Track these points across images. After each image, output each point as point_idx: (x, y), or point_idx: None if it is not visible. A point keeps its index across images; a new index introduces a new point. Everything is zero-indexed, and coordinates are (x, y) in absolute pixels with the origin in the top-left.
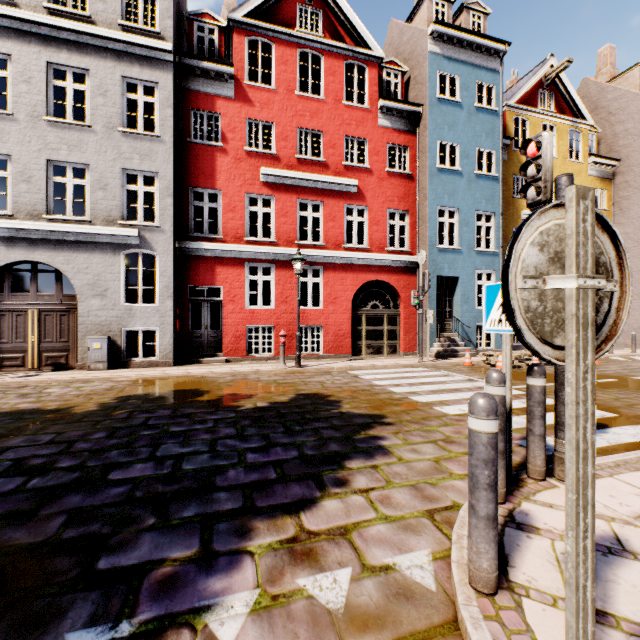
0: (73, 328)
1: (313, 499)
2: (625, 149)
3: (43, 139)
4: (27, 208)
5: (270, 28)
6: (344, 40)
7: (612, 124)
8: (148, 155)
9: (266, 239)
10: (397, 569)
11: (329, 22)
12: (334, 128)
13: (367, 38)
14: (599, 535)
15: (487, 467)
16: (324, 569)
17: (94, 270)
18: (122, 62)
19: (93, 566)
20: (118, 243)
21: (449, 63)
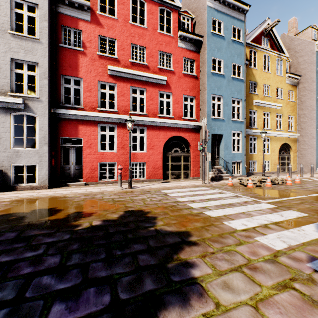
0: None
1: None
2: (304, 70)
3: None
4: None
5: None
6: None
7: (297, 57)
8: (30, 51)
9: (111, 109)
10: None
11: None
12: (152, 46)
13: None
14: None
15: None
16: None
17: None
18: None
19: None
20: (8, 107)
21: (218, 13)
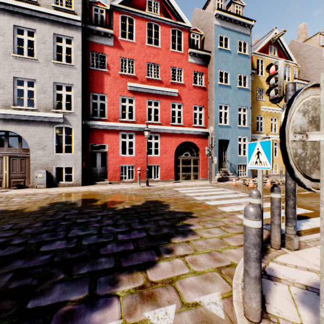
0: (28, 166)
1: (154, 261)
2: (312, 76)
3: (11, 66)
4: (2, 102)
5: (132, 10)
6: (171, 17)
7: (305, 63)
8: (68, 75)
9: (130, 120)
10: (202, 305)
11: (163, 8)
12: (165, 63)
13: (182, 17)
14: (314, 282)
15: (255, 248)
16: (160, 306)
17: (39, 135)
18: (54, 26)
19: (24, 306)
20: (52, 121)
21: (224, 30)
